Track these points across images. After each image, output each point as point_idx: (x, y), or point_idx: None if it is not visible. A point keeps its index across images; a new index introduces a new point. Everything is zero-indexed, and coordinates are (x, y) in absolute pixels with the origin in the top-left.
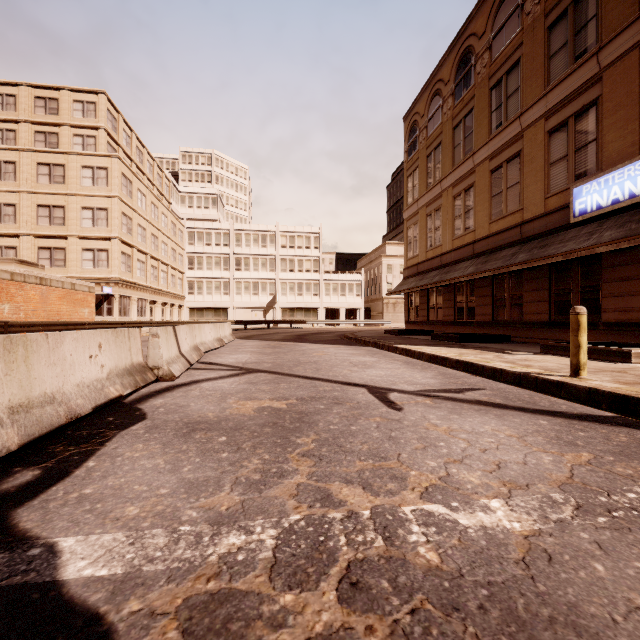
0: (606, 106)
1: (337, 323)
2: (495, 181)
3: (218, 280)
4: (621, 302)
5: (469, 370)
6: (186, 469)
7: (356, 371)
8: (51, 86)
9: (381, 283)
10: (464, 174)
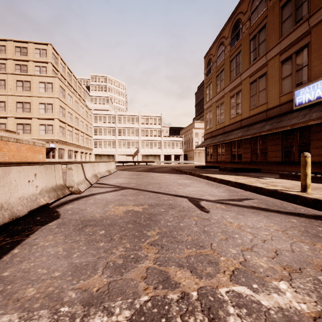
0: (313, 47)
1: (170, 162)
2: (252, 88)
3: (109, 140)
4: (321, 151)
5: (242, 187)
6: (75, 255)
7: (181, 188)
8: (23, 41)
9: (192, 142)
10: (236, 85)
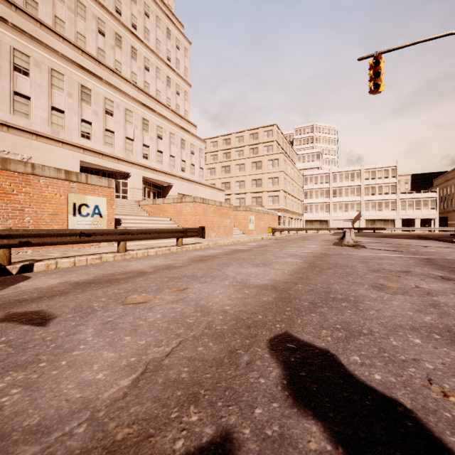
0: None
1: (412, 229)
2: None
3: (322, 204)
4: None
5: None
6: (383, 248)
7: (418, 244)
8: (255, 128)
9: None
10: None
